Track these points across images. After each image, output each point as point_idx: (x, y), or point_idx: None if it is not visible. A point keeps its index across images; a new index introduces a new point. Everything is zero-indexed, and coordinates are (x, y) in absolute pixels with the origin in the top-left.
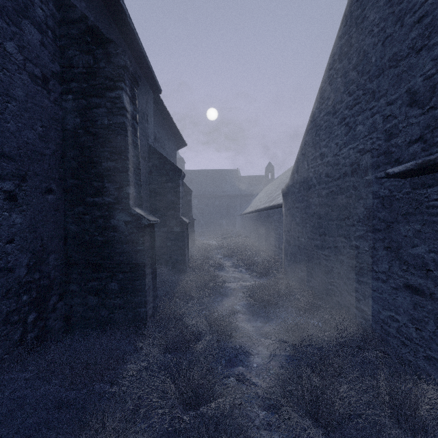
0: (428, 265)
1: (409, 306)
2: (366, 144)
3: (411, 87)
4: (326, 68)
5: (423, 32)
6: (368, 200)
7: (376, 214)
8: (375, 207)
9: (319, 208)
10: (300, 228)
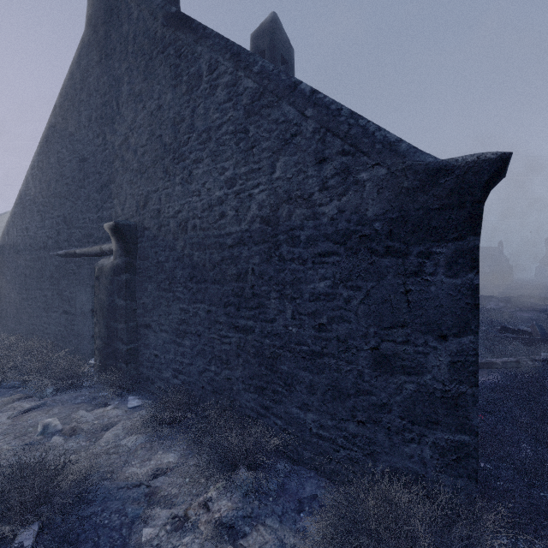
0: (69, 299)
1: (65, 321)
2: (50, 233)
3: (65, 214)
4: (30, 166)
5: (68, 191)
6: (51, 267)
7: (54, 275)
8: (54, 271)
9: (25, 269)
10: (11, 285)
